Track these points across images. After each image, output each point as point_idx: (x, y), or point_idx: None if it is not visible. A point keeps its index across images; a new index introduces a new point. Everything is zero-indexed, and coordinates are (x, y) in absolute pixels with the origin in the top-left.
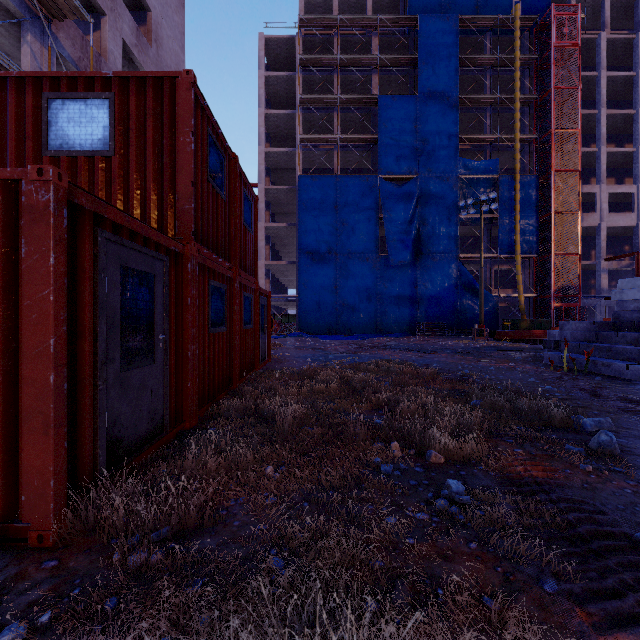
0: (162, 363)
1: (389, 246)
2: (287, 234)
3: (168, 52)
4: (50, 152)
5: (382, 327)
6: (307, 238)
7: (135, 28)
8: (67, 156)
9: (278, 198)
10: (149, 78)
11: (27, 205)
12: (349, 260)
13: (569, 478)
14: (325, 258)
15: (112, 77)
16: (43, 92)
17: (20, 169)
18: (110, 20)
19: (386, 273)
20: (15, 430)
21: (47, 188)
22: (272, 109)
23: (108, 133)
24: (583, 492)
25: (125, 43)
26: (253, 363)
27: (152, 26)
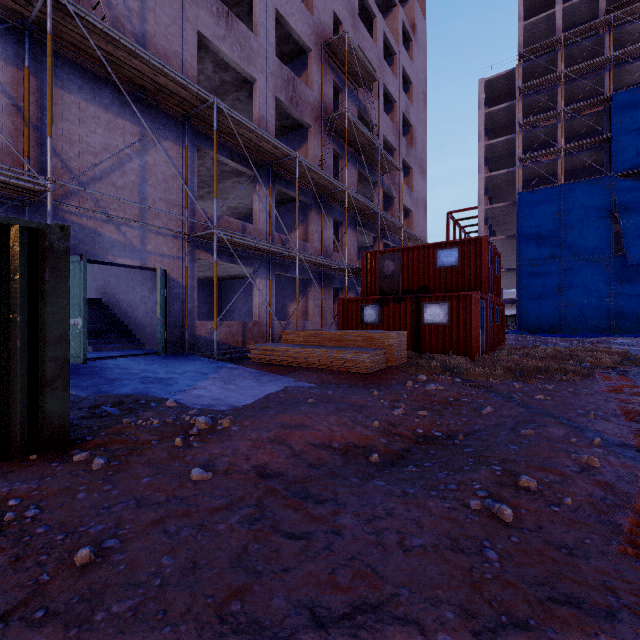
0: (484, 333)
1: (626, 245)
2: (505, 243)
3: (419, 143)
4: (438, 267)
5: (617, 327)
6: (527, 247)
7: (406, 145)
8: (443, 268)
9: (496, 213)
10: (472, 239)
11: (474, 299)
12: (574, 263)
13: (635, 369)
14: (546, 263)
15: (458, 241)
16: (435, 249)
17: (473, 292)
18: (398, 152)
19: (622, 272)
20: (471, 341)
21: (478, 295)
22: (489, 134)
23: (457, 259)
24: (634, 370)
25: (402, 158)
26: (498, 343)
27: (412, 135)
